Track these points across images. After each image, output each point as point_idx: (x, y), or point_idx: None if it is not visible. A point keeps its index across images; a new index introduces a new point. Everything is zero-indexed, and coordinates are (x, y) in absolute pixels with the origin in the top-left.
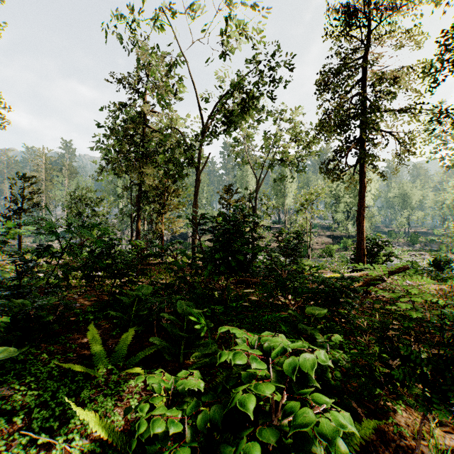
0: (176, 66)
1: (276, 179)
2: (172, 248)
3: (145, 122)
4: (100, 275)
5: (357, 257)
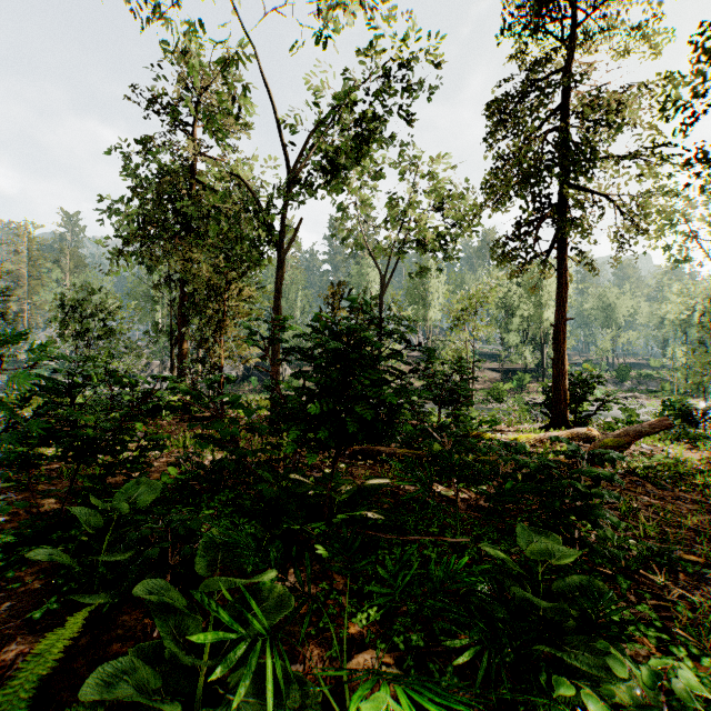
0: (245, 68)
1: (415, 275)
2: (246, 390)
3: (195, 174)
4: (44, 454)
5: (553, 403)
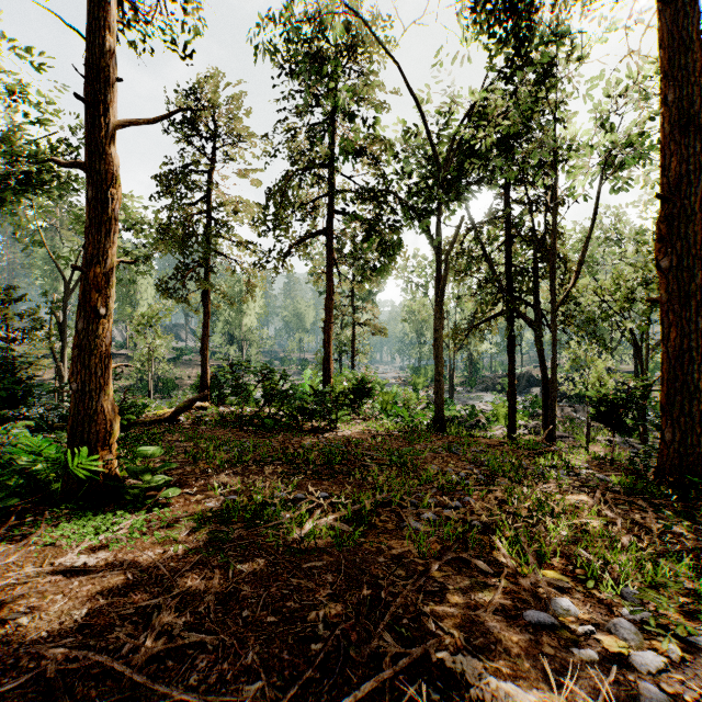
0: None
1: None
2: None
3: None
4: None
5: (201, 390)
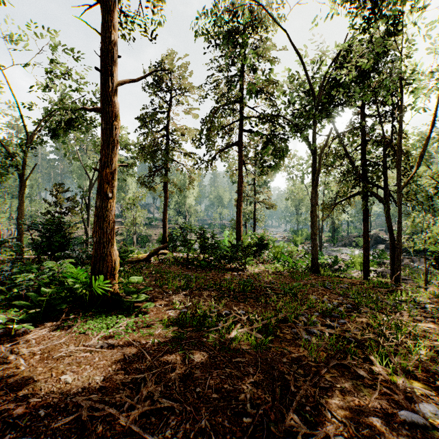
0: None
1: None
2: None
3: None
4: None
5: (162, 242)
